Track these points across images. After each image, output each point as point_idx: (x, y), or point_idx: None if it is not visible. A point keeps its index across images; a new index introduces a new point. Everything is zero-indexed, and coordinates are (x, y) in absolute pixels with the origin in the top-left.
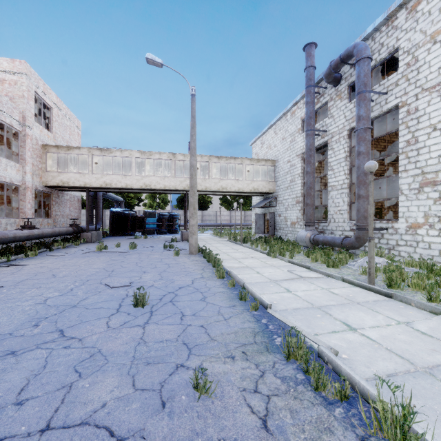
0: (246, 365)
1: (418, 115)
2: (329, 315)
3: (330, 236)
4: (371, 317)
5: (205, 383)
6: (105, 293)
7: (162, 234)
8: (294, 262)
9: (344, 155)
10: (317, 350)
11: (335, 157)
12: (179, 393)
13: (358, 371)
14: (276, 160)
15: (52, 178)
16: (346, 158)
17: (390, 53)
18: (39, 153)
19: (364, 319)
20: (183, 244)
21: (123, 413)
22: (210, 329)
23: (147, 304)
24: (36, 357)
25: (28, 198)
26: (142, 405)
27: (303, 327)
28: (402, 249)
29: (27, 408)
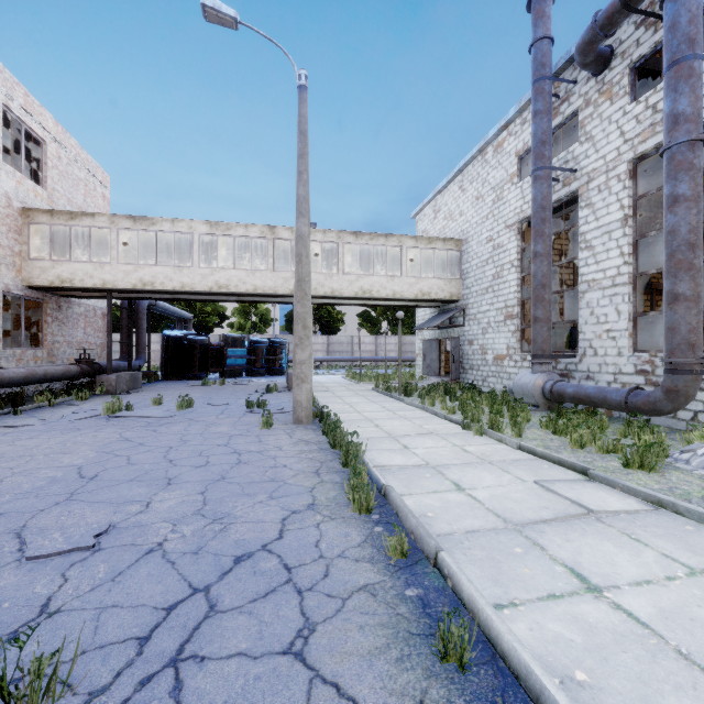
0: None
1: None
2: None
3: (592, 386)
4: None
5: None
6: None
7: (256, 376)
8: (536, 452)
9: (619, 215)
10: None
11: (598, 221)
12: None
13: None
14: (464, 239)
15: (40, 271)
16: (624, 221)
17: None
18: (15, 223)
19: None
20: (288, 399)
21: None
22: None
23: (68, 690)
24: None
25: None
26: None
27: None
28: None
29: None
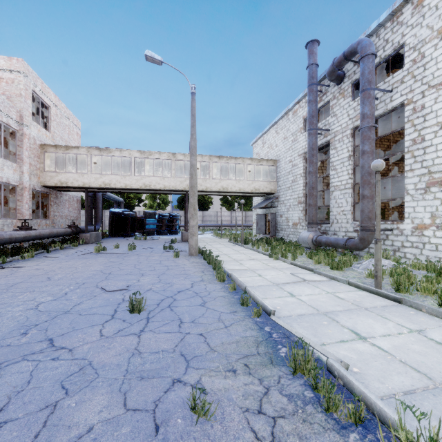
0: (249, 380)
1: (425, 113)
2: (336, 323)
3: (333, 237)
4: (380, 324)
5: (204, 404)
6: (100, 297)
7: (162, 235)
8: (297, 264)
9: (347, 154)
10: (325, 362)
11: (338, 156)
12: (174, 416)
13: (372, 387)
14: (278, 160)
15: (50, 178)
16: (349, 158)
17: (395, 49)
18: (37, 152)
19: (374, 326)
20: (183, 246)
21: (111, 439)
22: (210, 337)
23: (144, 309)
24: (20, 371)
25: (26, 199)
26: (133, 429)
27: (309, 336)
28: (408, 250)
29: (4, 433)
